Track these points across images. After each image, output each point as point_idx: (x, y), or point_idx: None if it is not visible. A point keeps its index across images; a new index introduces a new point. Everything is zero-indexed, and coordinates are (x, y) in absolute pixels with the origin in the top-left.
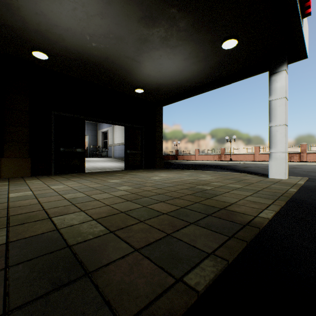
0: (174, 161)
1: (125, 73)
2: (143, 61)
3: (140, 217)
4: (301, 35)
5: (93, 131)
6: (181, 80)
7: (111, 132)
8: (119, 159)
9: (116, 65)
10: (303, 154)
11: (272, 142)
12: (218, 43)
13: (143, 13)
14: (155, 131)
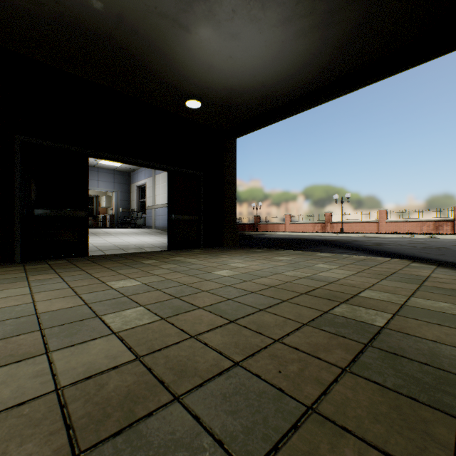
0: (252, 233)
1: (162, 61)
2: (197, 27)
3: None
4: None
5: (123, 184)
6: (273, 80)
7: (151, 186)
8: (164, 231)
9: (142, 39)
10: None
11: None
12: None
13: None
14: (223, 181)
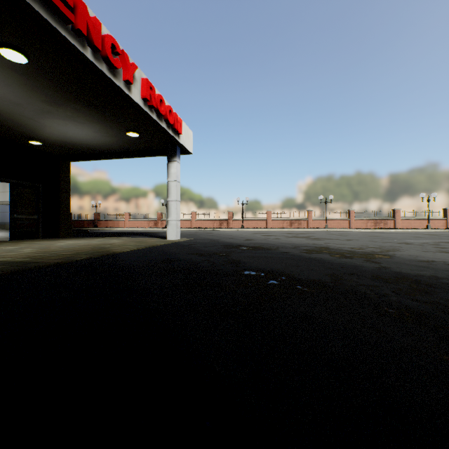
0: (91, 229)
1: (16, 125)
2: (45, 123)
3: (53, 256)
4: (180, 143)
5: None
6: (94, 144)
7: None
8: None
9: (4, 117)
10: (230, 221)
11: (169, 213)
12: (125, 131)
13: (49, 99)
14: (60, 191)
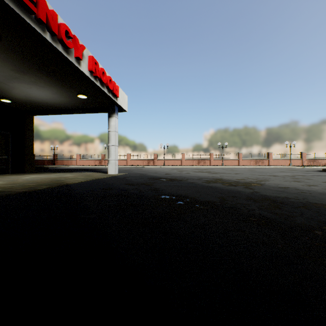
0: (50, 166)
1: None
2: (13, 86)
3: (20, 186)
4: (118, 104)
5: None
6: (52, 103)
7: None
8: None
9: None
10: (155, 160)
11: (110, 154)
12: (76, 93)
13: (16, 68)
14: (25, 138)
